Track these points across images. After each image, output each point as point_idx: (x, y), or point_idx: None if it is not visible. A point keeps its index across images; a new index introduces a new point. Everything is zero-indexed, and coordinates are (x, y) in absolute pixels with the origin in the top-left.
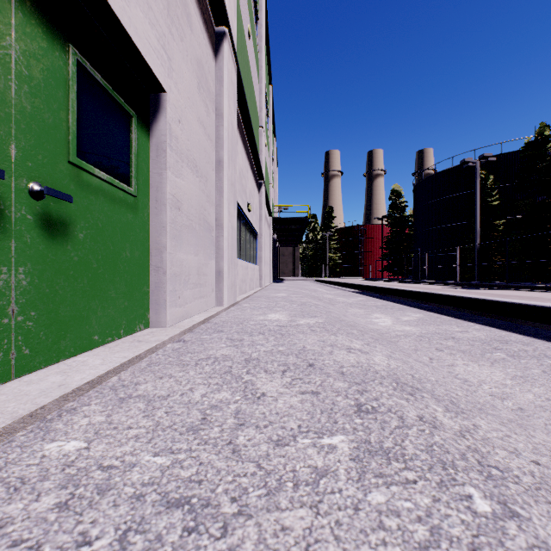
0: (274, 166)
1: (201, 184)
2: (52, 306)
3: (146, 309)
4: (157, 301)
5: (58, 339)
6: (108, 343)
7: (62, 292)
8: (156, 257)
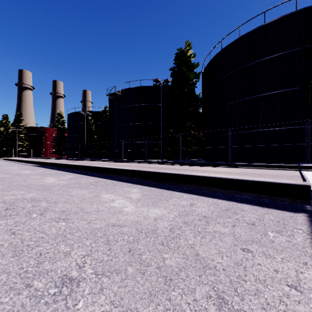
0: None
1: None
2: None
3: None
4: None
5: None
6: None
7: None
8: None
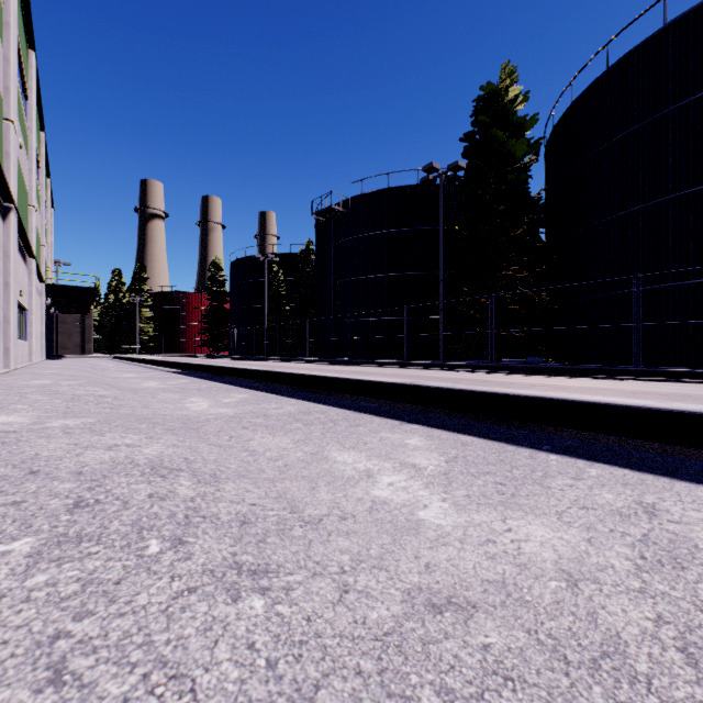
0: (48, 214)
1: None
2: None
3: None
4: None
5: None
6: None
7: None
8: None
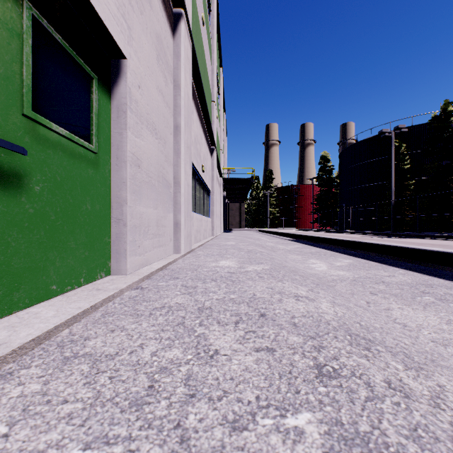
0: (224, 136)
1: (159, 145)
2: (3, 259)
3: (107, 258)
4: (117, 251)
5: (11, 291)
6: (67, 292)
7: (15, 244)
8: (116, 210)
